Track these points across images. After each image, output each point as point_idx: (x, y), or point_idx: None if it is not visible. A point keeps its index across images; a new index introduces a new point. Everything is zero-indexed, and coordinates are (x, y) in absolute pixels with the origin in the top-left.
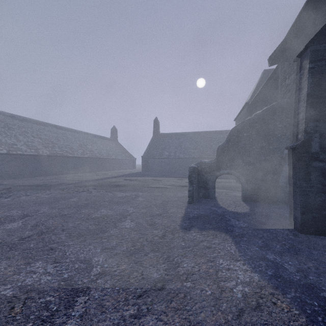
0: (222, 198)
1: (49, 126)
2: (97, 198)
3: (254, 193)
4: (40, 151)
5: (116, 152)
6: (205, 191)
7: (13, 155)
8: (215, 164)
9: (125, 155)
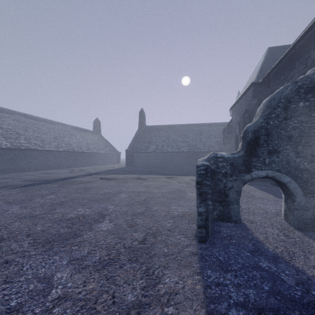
0: (253, 221)
1: (16, 115)
2: (20, 225)
3: None
4: None
5: (99, 146)
6: (222, 208)
7: None
8: (242, 159)
9: (109, 149)
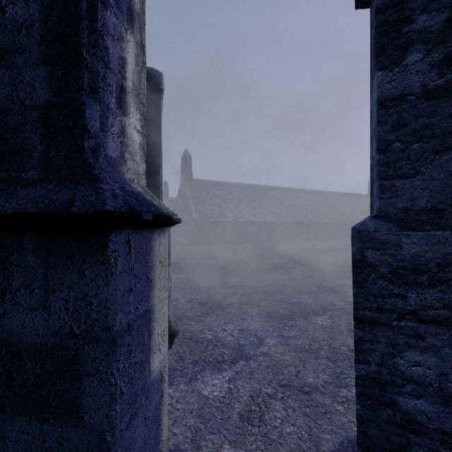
0: None
1: (299, 192)
2: None
3: None
4: (296, 218)
5: None
6: None
7: (279, 223)
8: None
9: None
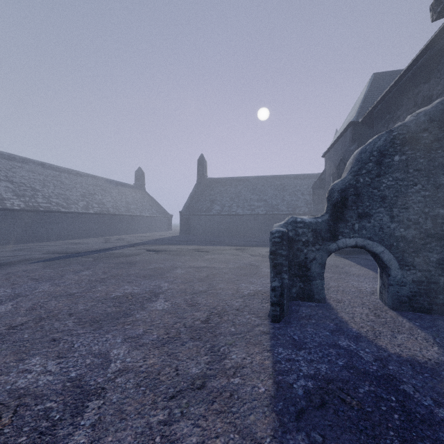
0: (340, 300)
1: (30, 164)
2: (58, 304)
3: (420, 292)
4: (8, 202)
5: (142, 206)
6: (302, 285)
7: None
8: (327, 225)
9: (156, 211)
